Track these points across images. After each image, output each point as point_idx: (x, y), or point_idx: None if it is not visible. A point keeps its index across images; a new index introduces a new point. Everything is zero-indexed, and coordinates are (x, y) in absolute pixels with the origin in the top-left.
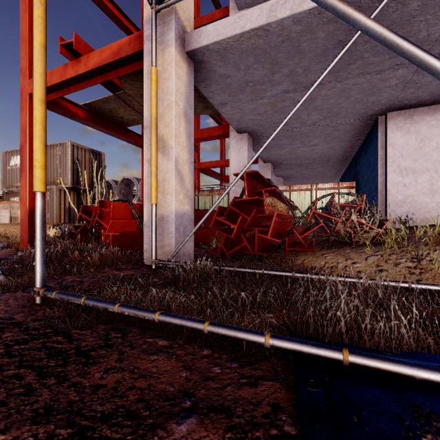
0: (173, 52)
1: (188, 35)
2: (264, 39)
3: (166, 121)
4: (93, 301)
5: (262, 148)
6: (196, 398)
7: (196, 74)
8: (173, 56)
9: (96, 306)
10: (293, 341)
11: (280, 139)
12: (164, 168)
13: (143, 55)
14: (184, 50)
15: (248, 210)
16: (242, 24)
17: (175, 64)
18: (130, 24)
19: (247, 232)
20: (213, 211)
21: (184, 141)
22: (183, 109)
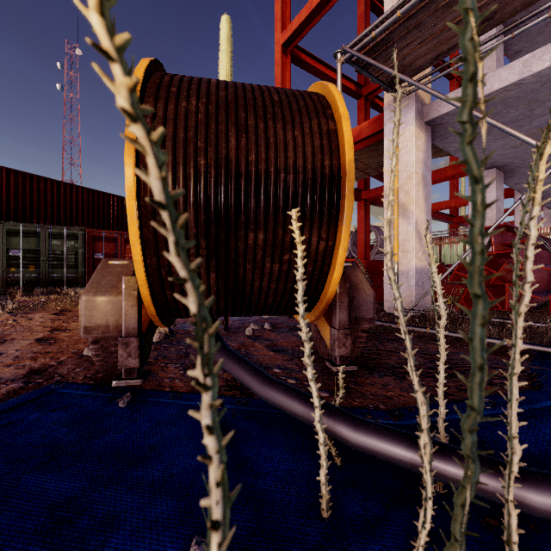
0: (413, 129)
1: (426, 107)
2: (516, 90)
3: (406, 190)
4: (380, 322)
5: (512, 208)
6: (465, 354)
7: (432, 134)
8: (413, 132)
9: (383, 324)
10: (527, 343)
11: (550, 166)
12: (404, 230)
13: (379, 131)
14: (422, 121)
15: (496, 263)
16: (488, 86)
17: (415, 139)
18: (348, 81)
19: (494, 288)
20: (442, 264)
21: (422, 204)
22: (422, 175)
